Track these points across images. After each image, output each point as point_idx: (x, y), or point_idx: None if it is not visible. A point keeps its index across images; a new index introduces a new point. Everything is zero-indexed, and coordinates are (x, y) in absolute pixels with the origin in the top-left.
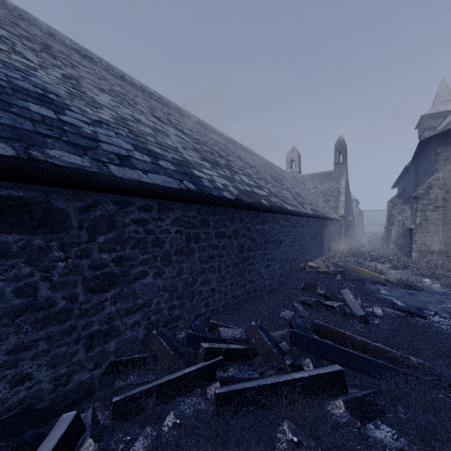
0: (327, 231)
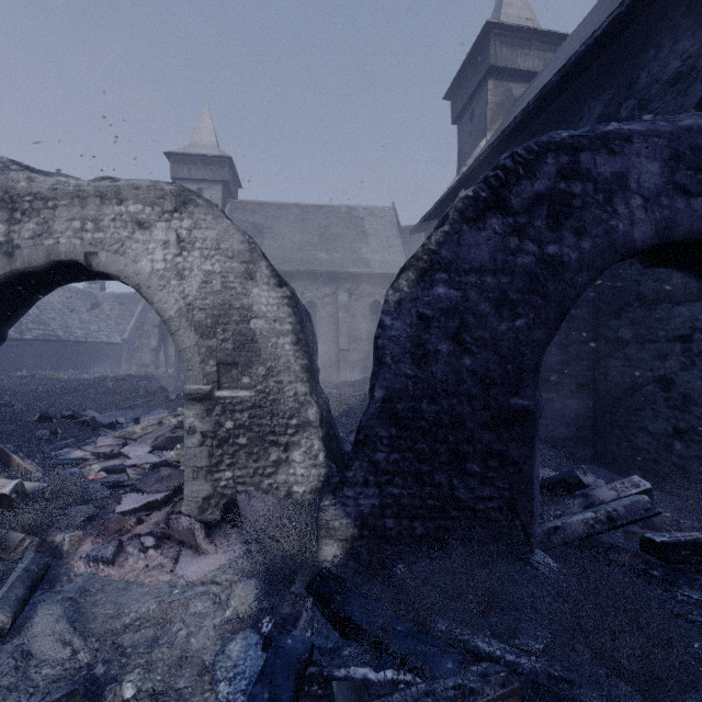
0: (80, 353)
